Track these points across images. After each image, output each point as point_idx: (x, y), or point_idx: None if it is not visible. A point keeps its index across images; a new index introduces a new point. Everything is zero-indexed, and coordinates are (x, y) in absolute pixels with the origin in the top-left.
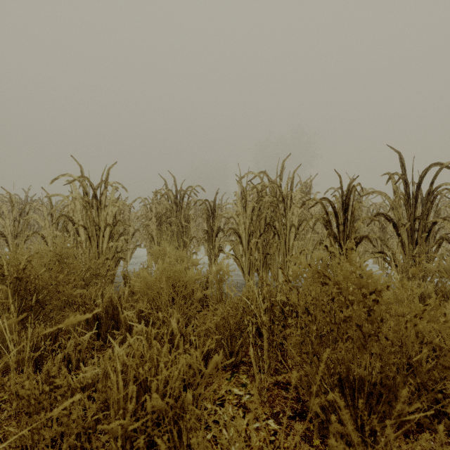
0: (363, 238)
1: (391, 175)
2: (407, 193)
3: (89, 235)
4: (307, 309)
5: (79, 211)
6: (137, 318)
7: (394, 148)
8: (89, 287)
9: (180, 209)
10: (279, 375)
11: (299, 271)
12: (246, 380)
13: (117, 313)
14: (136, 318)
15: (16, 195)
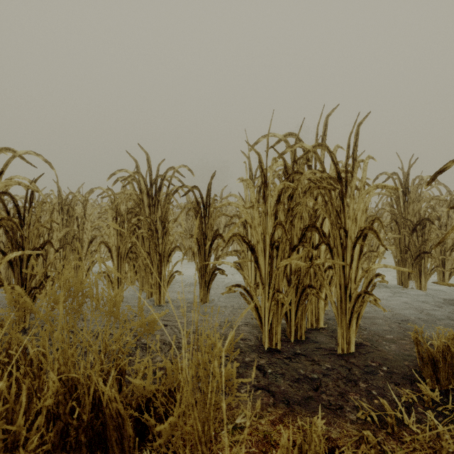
0: None
1: None
2: None
3: None
4: None
5: None
6: None
7: None
8: None
9: (156, 204)
10: None
11: None
12: None
13: None
14: None
15: None
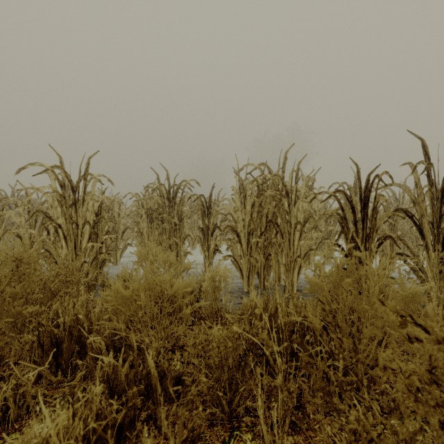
0: (386, 238)
1: (416, 164)
2: (432, 185)
3: (65, 234)
4: (325, 328)
5: (58, 206)
6: (109, 342)
7: (415, 134)
8: (57, 297)
9: (173, 205)
10: (297, 433)
11: (318, 282)
12: (251, 443)
13: (84, 334)
14: (108, 342)
15: (1, 190)
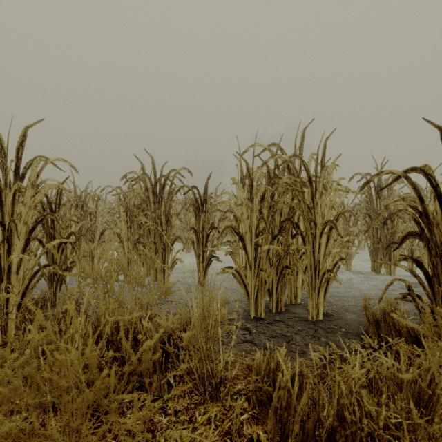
0: None
1: None
2: None
3: None
4: None
5: None
6: None
7: None
8: None
9: (160, 200)
10: None
11: None
12: None
13: None
14: None
15: None
